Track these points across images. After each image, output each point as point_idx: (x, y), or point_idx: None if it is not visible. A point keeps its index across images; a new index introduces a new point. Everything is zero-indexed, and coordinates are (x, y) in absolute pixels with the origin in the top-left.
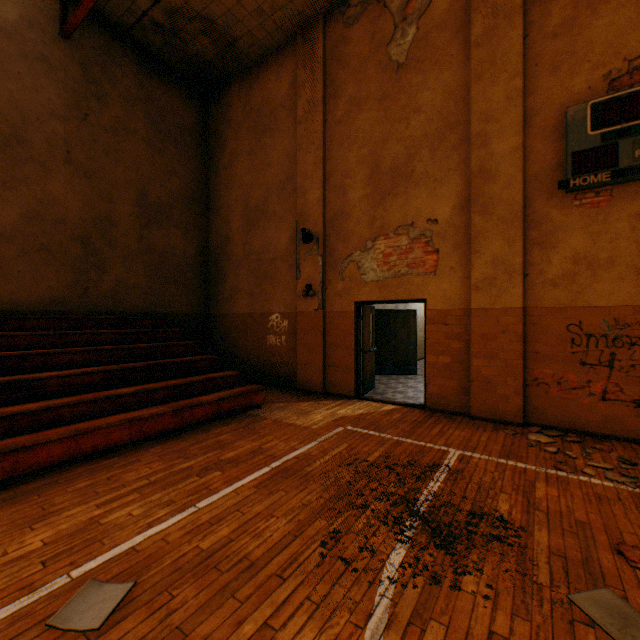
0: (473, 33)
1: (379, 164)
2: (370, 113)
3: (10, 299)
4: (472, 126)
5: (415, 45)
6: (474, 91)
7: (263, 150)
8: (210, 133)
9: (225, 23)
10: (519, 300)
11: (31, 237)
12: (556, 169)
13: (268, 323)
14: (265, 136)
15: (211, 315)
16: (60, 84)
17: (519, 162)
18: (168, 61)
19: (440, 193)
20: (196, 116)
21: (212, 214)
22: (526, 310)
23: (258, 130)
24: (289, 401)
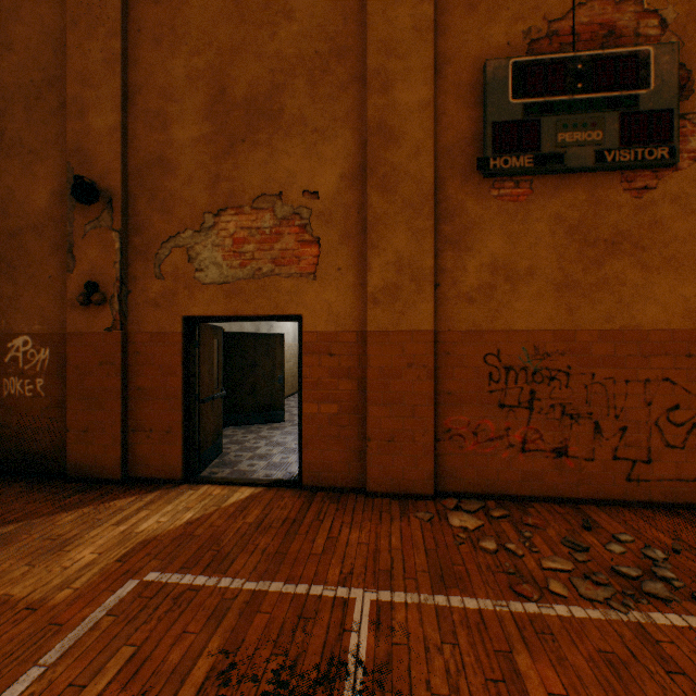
0: None
1: (227, 88)
2: None
3: None
4: (369, 57)
5: None
6: (372, 5)
7: None
8: None
9: None
10: (430, 320)
11: None
12: (473, 143)
13: (5, 354)
14: None
15: None
16: None
17: (430, 123)
18: None
19: (323, 152)
20: None
21: None
22: (437, 334)
23: None
24: (33, 515)
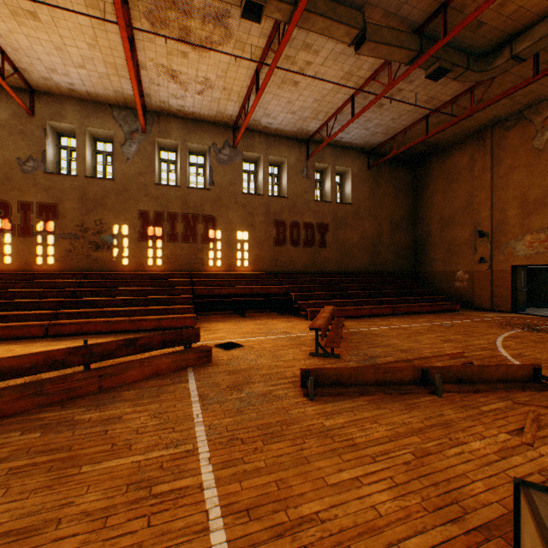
0: None
1: (526, 198)
2: (520, 173)
3: (355, 267)
4: None
5: None
6: None
7: (451, 190)
8: (417, 181)
9: (434, 141)
10: None
11: (360, 245)
12: None
13: (455, 276)
14: (453, 184)
15: (418, 272)
16: (367, 187)
17: None
18: (400, 157)
19: None
20: (411, 176)
21: (418, 222)
22: None
23: (448, 180)
24: (471, 311)
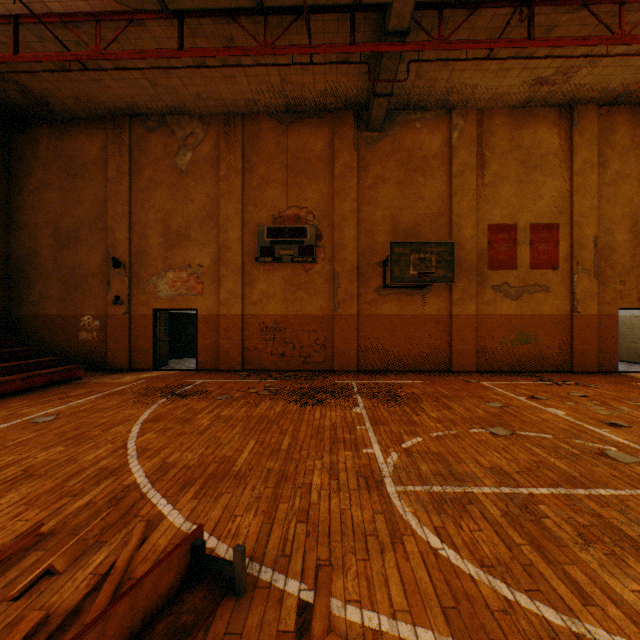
0: (221, 173)
1: (170, 226)
2: (164, 193)
3: None
4: (220, 221)
5: (191, 164)
6: (221, 203)
7: (75, 190)
8: (13, 156)
9: (43, 93)
10: (241, 311)
11: None
12: (256, 251)
13: (81, 323)
14: (77, 180)
15: (14, 316)
16: None
17: (241, 245)
18: None
19: (205, 251)
20: None
21: (16, 228)
22: (244, 316)
23: (70, 173)
24: (104, 375)
